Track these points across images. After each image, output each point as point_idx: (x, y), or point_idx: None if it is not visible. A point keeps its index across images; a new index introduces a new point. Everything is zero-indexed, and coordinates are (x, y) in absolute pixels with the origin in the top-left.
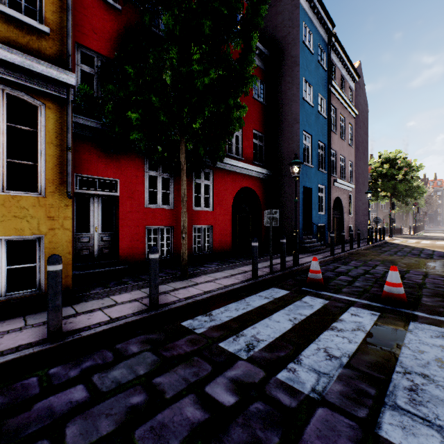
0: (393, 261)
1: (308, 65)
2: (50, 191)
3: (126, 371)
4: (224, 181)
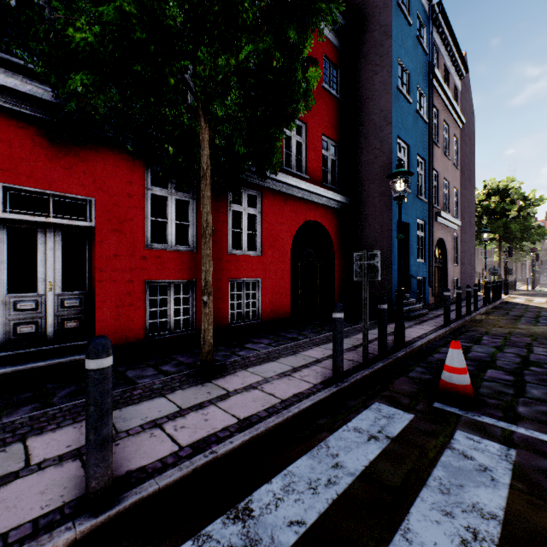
0: None
1: (404, 40)
2: None
3: None
4: (279, 210)
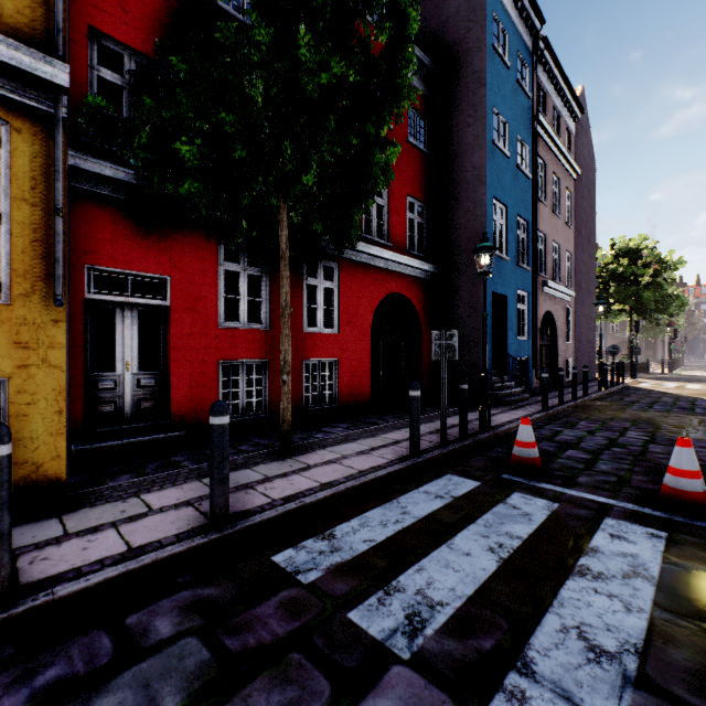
0: (651, 422)
1: (501, 86)
2: (21, 292)
3: (133, 698)
4: (358, 282)
